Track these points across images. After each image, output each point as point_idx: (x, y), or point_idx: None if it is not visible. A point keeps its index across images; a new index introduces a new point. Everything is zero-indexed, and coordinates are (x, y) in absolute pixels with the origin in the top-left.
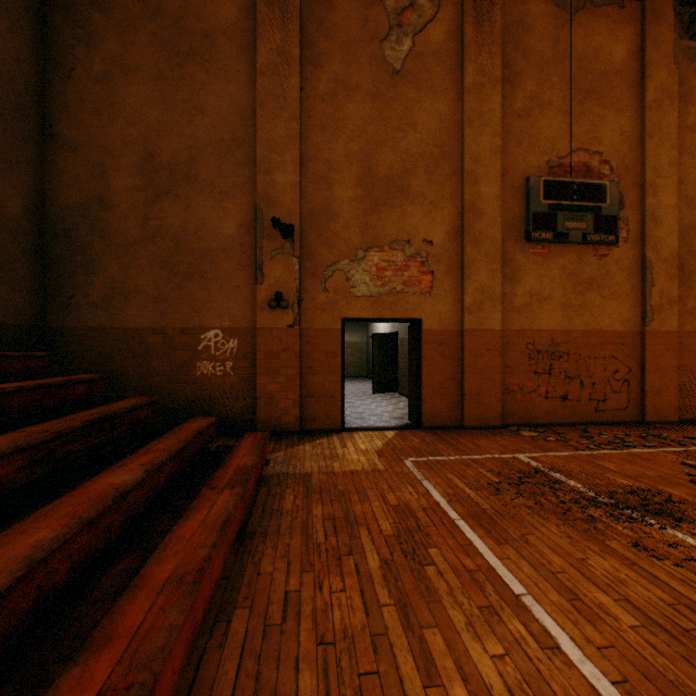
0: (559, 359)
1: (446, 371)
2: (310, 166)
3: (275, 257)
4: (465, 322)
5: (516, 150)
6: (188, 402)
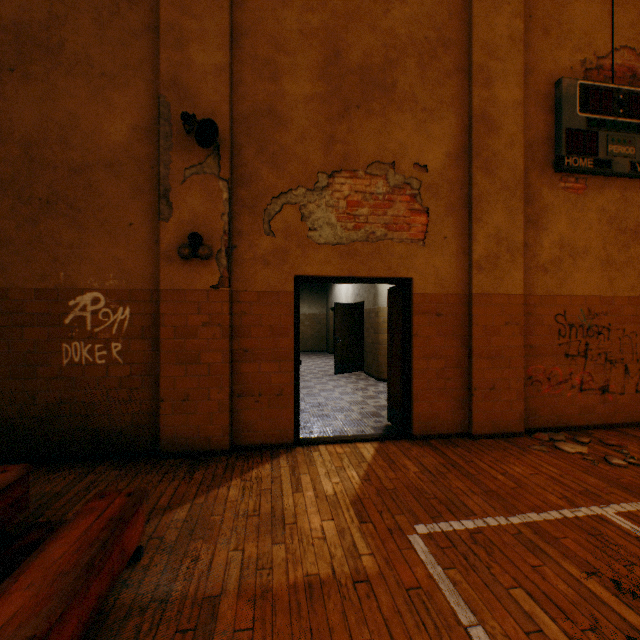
0: (597, 336)
1: (446, 354)
2: (246, 44)
3: (190, 178)
4: (475, 283)
5: (541, 42)
6: (47, 408)
